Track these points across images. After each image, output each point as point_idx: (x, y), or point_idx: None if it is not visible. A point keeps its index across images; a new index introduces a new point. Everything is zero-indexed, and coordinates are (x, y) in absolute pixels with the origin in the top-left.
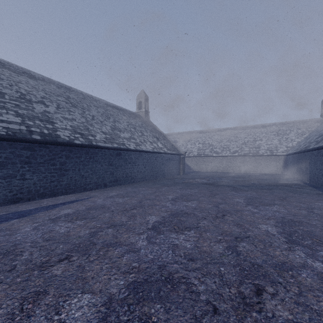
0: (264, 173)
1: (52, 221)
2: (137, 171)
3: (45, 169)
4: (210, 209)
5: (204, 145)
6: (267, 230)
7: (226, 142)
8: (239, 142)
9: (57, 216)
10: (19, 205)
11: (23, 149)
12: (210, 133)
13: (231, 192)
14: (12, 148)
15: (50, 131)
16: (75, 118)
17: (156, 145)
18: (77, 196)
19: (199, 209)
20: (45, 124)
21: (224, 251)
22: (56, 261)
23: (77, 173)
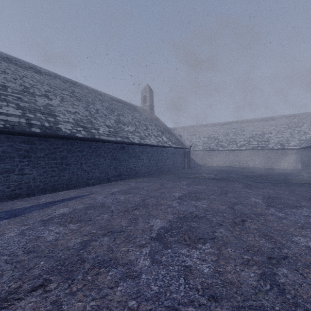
0: (274, 167)
1: (43, 224)
2: (141, 166)
3: (45, 164)
4: (225, 211)
5: (209, 138)
6: (308, 246)
7: (232, 136)
8: (246, 135)
9: (50, 217)
10: (17, 202)
11: (22, 143)
12: (215, 127)
13: (244, 189)
14: (10, 141)
15: (51, 124)
16: (78, 111)
17: (160, 139)
18: (78, 192)
19: (211, 211)
20: (46, 117)
21: (259, 283)
22: (27, 289)
23: (79, 168)
